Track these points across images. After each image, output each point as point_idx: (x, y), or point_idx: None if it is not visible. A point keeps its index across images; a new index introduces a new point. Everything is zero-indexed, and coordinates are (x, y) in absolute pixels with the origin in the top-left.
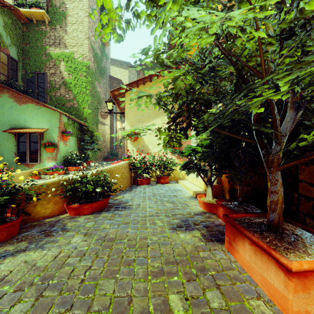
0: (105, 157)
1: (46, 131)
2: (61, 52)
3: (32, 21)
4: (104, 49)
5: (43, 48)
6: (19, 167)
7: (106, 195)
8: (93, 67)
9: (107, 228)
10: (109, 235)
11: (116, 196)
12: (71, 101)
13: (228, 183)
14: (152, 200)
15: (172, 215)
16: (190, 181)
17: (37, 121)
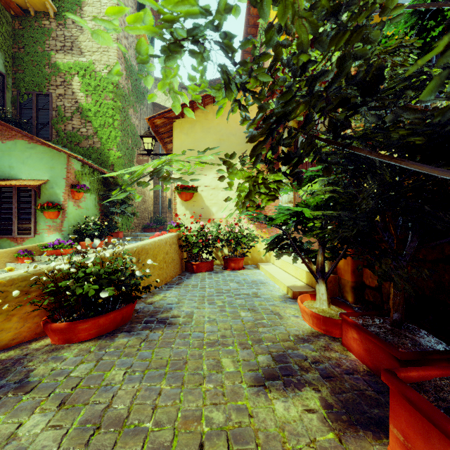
0: (145, 225)
1: (46, 184)
2: (74, 62)
3: (28, 12)
4: None
5: (46, 55)
6: (1, 242)
7: (129, 298)
8: (126, 87)
9: (115, 383)
10: (114, 406)
11: (152, 294)
12: (90, 139)
13: (352, 273)
14: (216, 304)
15: (254, 342)
16: (278, 266)
17: (30, 168)
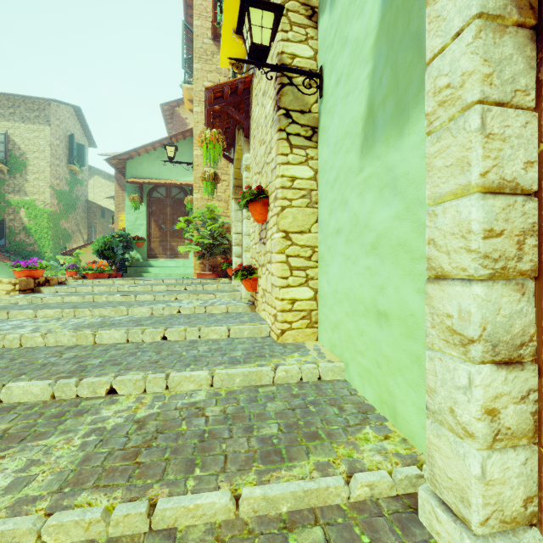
0: None
1: None
2: (21, 199)
3: None
4: (77, 177)
5: (2, 196)
6: None
7: None
8: (58, 209)
9: None
10: None
11: None
12: (32, 246)
13: None
14: None
15: None
16: None
17: None
